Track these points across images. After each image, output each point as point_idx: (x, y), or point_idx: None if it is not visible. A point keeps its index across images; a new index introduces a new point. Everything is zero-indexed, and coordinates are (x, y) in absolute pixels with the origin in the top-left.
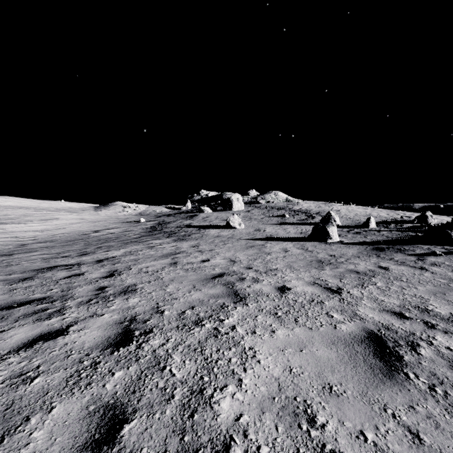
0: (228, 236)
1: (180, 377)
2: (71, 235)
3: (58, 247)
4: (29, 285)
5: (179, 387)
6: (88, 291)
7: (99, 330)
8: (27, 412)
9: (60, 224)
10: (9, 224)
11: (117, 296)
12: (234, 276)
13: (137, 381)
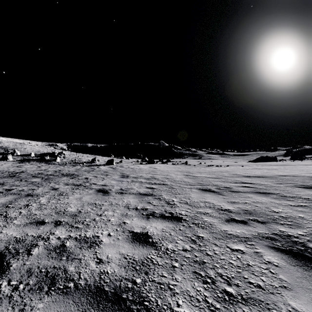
0: None
1: None
2: None
3: None
4: None
5: None
6: None
7: None
8: None
9: None
10: None
11: None
12: None
13: None
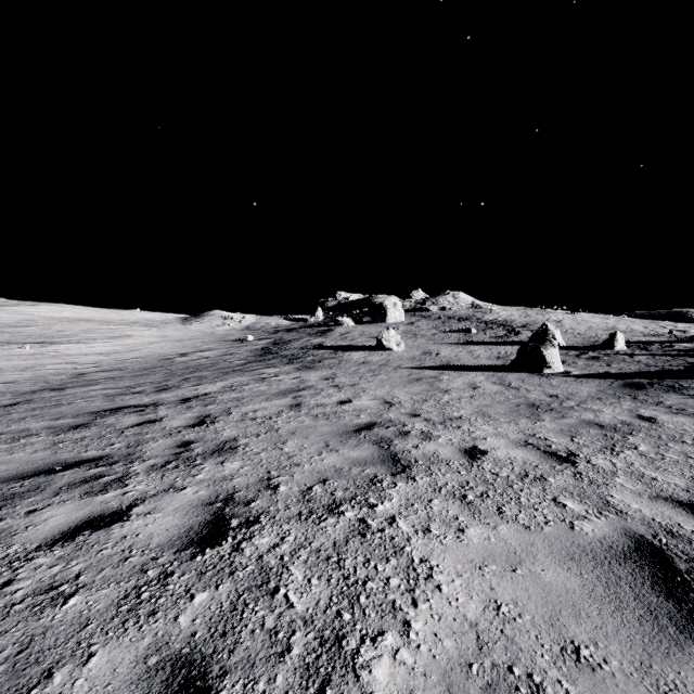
0: (381, 363)
1: (303, 611)
2: (148, 360)
3: (128, 378)
4: (82, 436)
5: (300, 630)
6: (165, 449)
7: (176, 516)
8: (51, 660)
9: (133, 344)
10: (64, 343)
11: (207, 458)
12: (391, 428)
13: (230, 614)
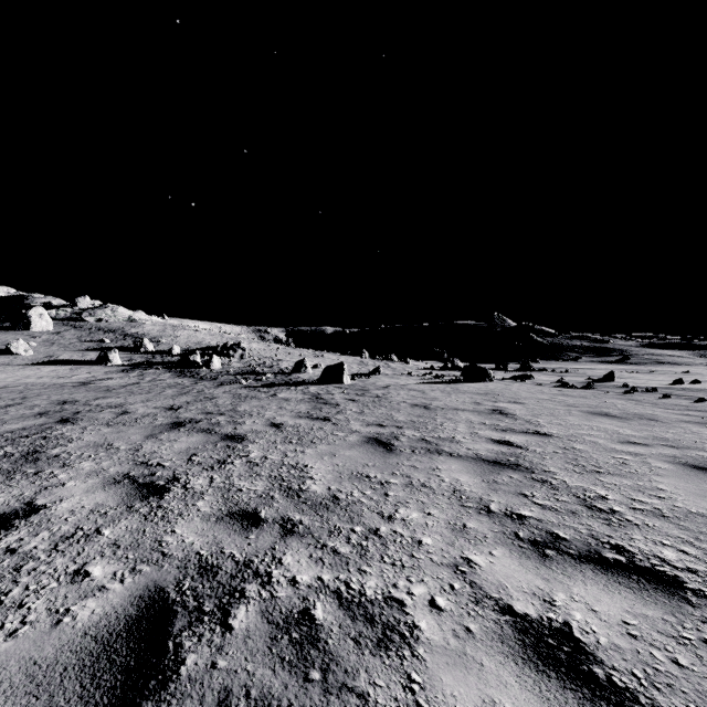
0: (4, 363)
1: None
2: None
3: None
4: None
5: None
6: None
7: None
8: None
9: None
10: None
11: None
12: None
13: None
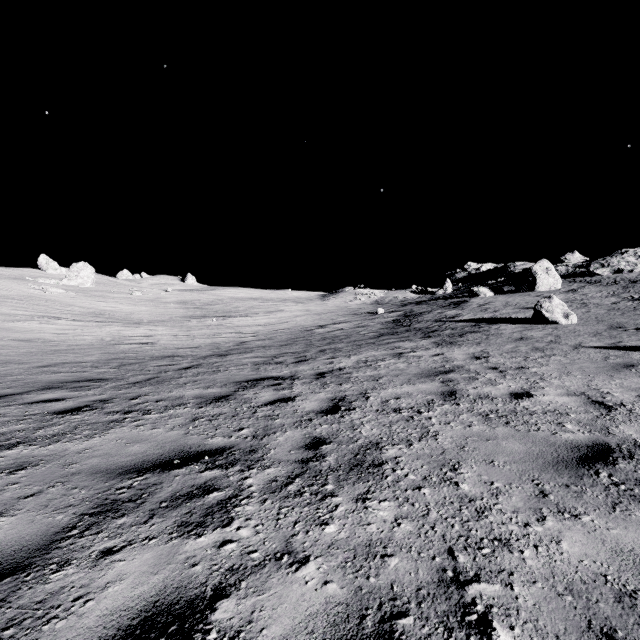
0: (548, 339)
1: None
2: (293, 331)
3: (275, 347)
4: (218, 412)
5: None
6: (291, 448)
7: None
8: None
9: (284, 317)
10: (237, 317)
11: (341, 481)
12: None
13: None
